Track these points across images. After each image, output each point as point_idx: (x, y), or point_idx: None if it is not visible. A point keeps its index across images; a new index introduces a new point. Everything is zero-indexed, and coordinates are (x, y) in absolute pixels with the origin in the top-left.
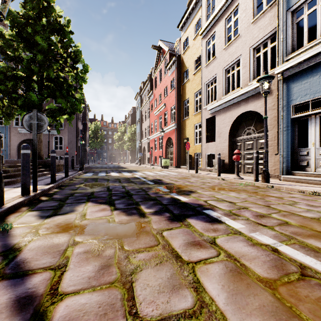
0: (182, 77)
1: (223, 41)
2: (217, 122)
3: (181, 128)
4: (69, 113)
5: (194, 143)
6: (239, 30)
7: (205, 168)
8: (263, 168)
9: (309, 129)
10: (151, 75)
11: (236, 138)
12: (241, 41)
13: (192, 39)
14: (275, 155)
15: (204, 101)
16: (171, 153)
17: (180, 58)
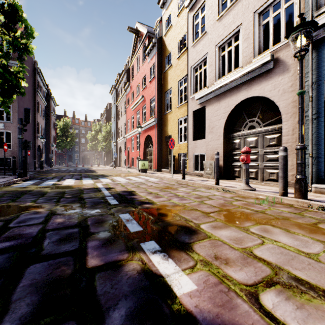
0: (163, 64)
1: (217, 10)
2: (208, 113)
3: (162, 124)
4: (1, 92)
5: (178, 141)
6: None
7: (193, 172)
8: (297, 175)
9: None
10: (128, 65)
11: (234, 134)
12: (241, 6)
13: (176, 16)
14: (294, 155)
15: (191, 89)
16: (150, 154)
17: (161, 41)
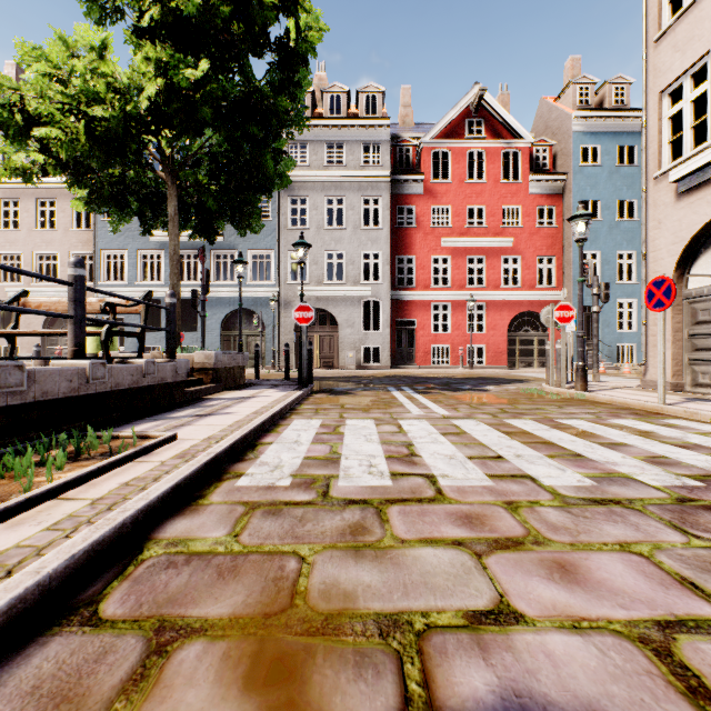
0: None
1: (35, 221)
2: None
3: None
4: None
5: None
6: (58, 227)
7: None
8: None
9: None
10: None
11: None
12: (59, 238)
13: None
14: None
15: None
16: None
17: None
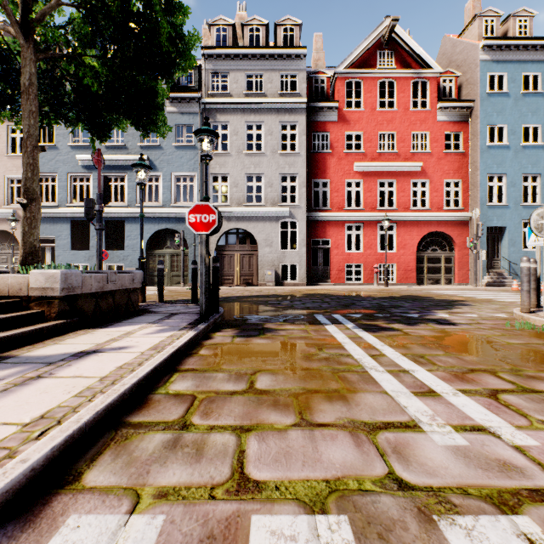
0: None
1: None
2: None
3: None
4: None
5: None
6: None
7: None
8: None
9: (47, 254)
10: None
11: None
12: None
13: None
14: None
15: None
16: None
17: None
